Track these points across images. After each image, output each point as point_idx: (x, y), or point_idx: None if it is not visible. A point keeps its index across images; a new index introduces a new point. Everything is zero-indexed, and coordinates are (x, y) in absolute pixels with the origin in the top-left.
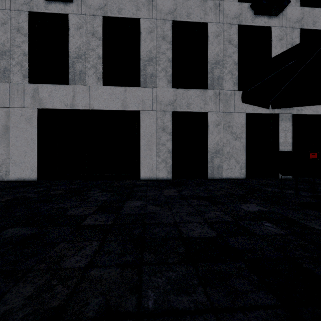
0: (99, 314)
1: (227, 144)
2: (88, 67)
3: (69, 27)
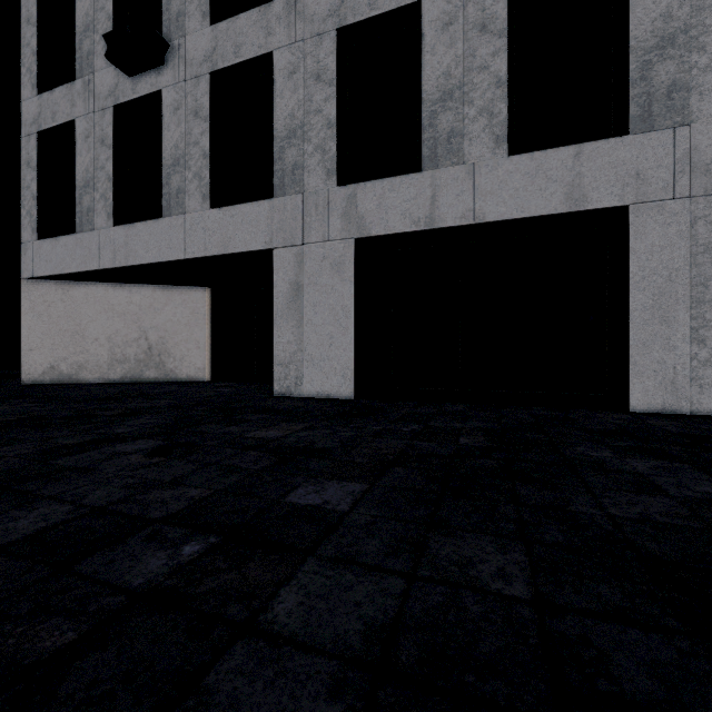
0: None
1: None
2: (470, 116)
3: (424, 31)
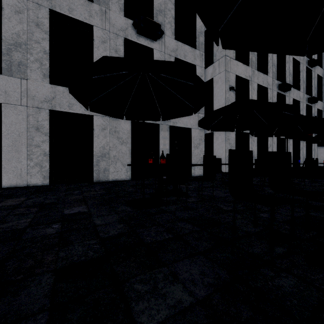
0: None
1: (114, 148)
2: None
3: None
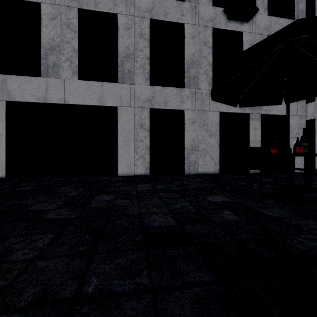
0: (31, 303)
1: (203, 141)
2: (62, 60)
3: (42, 16)
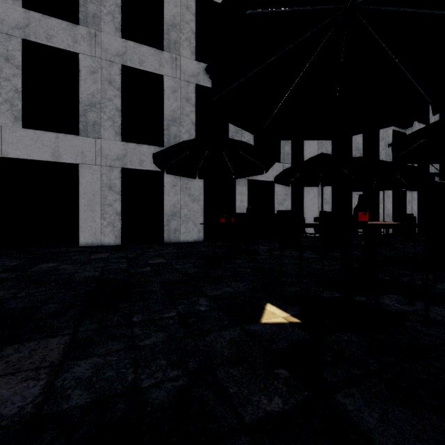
0: None
1: (185, 206)
2: None
3: None
